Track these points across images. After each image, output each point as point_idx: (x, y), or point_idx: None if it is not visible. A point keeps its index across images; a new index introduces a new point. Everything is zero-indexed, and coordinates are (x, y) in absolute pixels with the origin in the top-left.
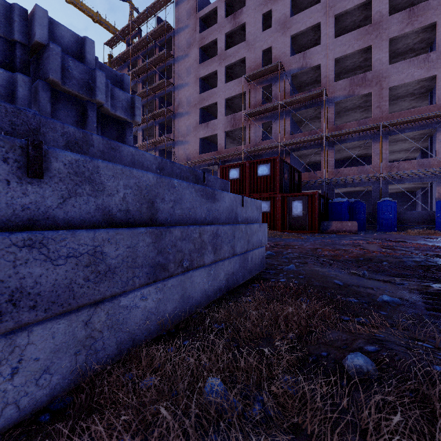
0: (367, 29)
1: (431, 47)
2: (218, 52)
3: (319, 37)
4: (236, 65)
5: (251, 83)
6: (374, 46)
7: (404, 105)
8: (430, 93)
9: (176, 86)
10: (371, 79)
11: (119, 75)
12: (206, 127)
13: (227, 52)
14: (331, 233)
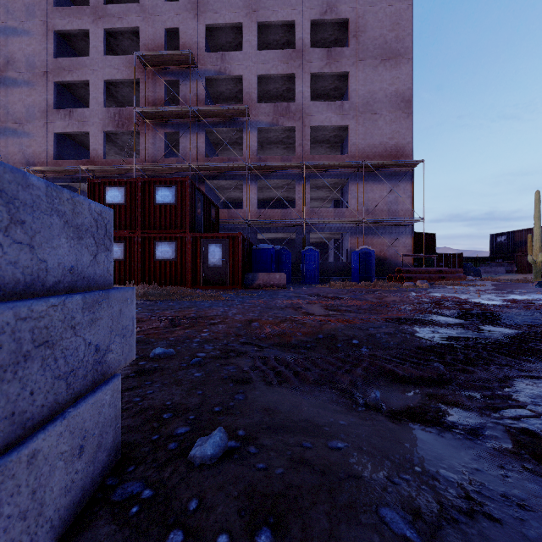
0: (291, 54)
1: (342, 98)
2: (90, 0)
3: (240, 44)
4: (123, 34)
5: (148, 69)
6: (297, 76)
7: (321, 152)
8: (342, 144)
9: (0, 27)
10: (295, 112)
11: None
12: (68, 117)
13: (107, 8)
14: (257, 288)
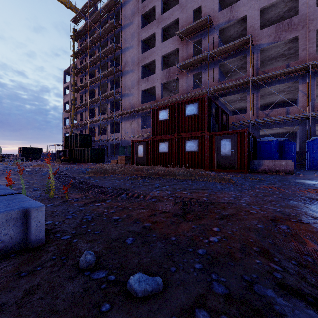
0: None
1: None
2: (156, 16)
3: None
4: (171, 27)
5: (183, 40)
6: None
7: None
8: None
9: (123, 49)
10: (297, 23)
11: None
12: (146, 81)
13: (163, 16)
14: (262, 173)
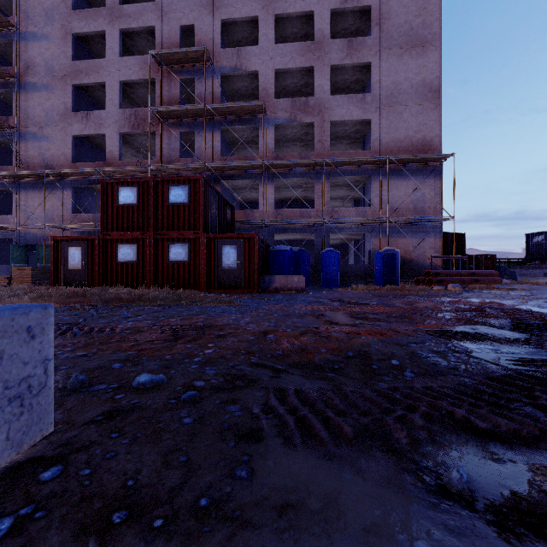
0: (309, 46)
1: (364, 91)
2: (107, 1)
3: (256, 39)
4: (139, 34)
5: (163, 68)
6: (316, 69)
7: (341, 149)
8: (363, 140)
9: (21, 33)
10: (314, 107)
11: None
12: (85, 119)
13: (123, 8)
14: (274, 292)
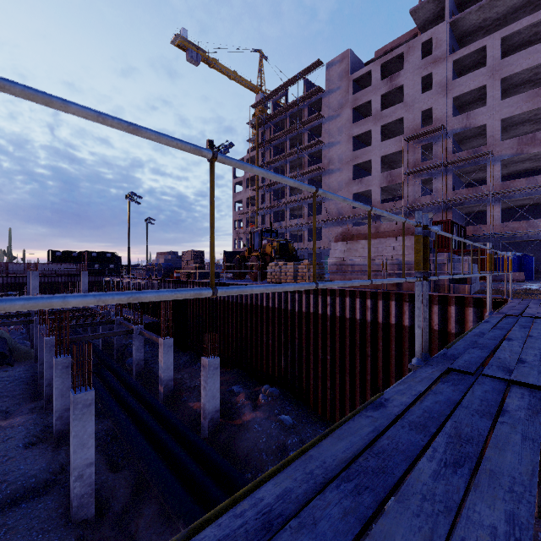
0: (537, 92)
1: None
2: (372, 112)
3: (483, 93)
4: (390, 122)
5: (409, 142)
6: None
7: None
8: None
9: (326, 144)
10: None
11: None
12: (359, 183)
13: (382, 113)
14: (499, 281)
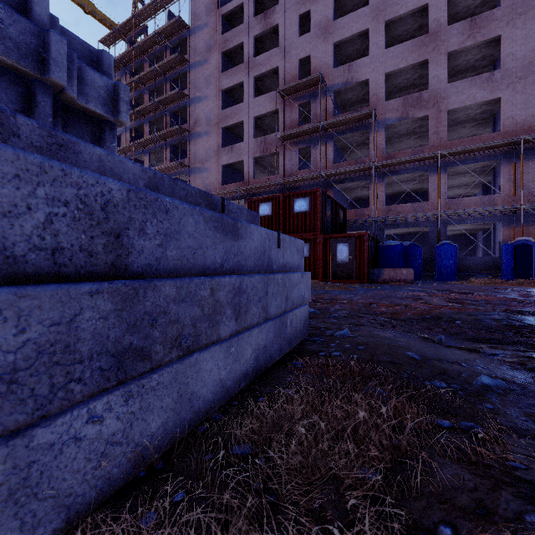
0: (423, 40)
1: (493, 65)
2: (245, 58)
3: (367, 47)
4: (267, 76)
5: (285, 99)
6: (431, 60)
7: (463, 133)
8: (493, 119)
9: (192, 99)
10: (428, 100)
11: (96, 52)
12: (230, 152)
13: (256, 60)
14: (382, 283)
